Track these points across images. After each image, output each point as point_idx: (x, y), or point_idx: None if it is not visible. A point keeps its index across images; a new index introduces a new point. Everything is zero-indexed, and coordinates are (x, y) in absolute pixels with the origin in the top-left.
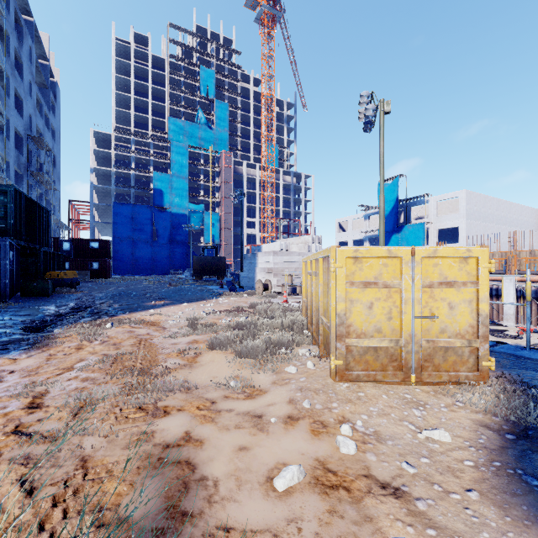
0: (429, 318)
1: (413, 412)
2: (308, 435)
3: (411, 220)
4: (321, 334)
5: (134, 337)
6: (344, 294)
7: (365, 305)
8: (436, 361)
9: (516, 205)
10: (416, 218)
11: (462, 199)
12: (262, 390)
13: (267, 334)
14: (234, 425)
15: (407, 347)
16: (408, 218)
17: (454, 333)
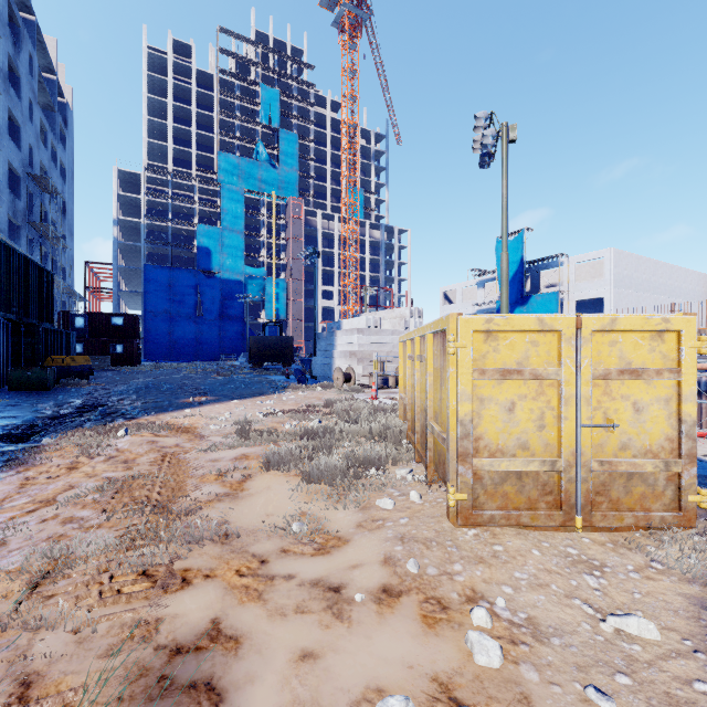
0: (603, 426)
1: (585, 580)
2: (418, 625)
3: (540, 289)
4: (430, 449)
5: (157, 450)
6: (470, 389)
7: (502, 406)
8: (614, 495)
9: (679, 269)
10: (547, 286)
11: (608, 261)
12: (341, 538)
13: (349, 445)
14: (294, 607)
15: (569, 472)
16: (536, 286)
17: (642, 450)
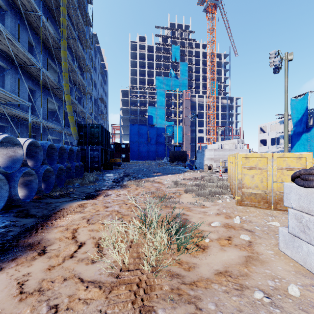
0: (280, 182)
1: (268, 217)
2: (224, 218)
3: None
4: (234, 189)
5: (154, 187)
6: (241, 171)
7: (250, 176)
8: None
9: None
10: None
11: None
12: (207, 207)
13: (210, 189)
14: (197, 213)
15: (269, 194)
16: None
17: None
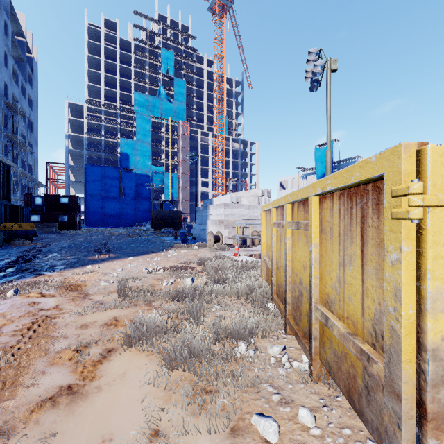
0: None
1: None
2: None
3: None
4: (316, 338)
5: (32, 314)
6: None
7: None
8: None
9: None
10: None
11: None
12: None
13: (217, 308)
14: None
15: None
16: None
17: None
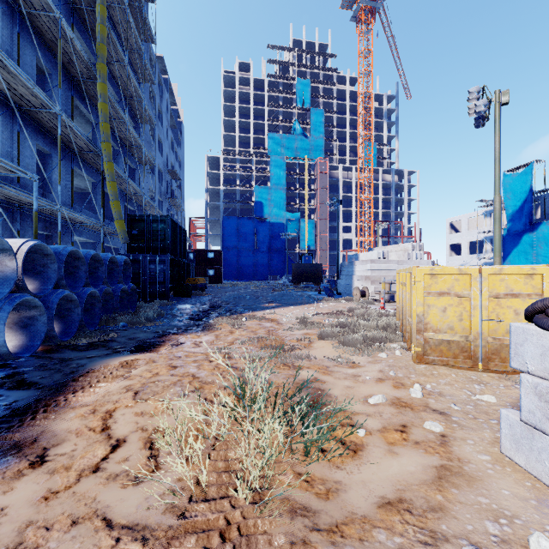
0: (494, 321)
1: (473, 386)
2: (391, 387)
3: None
4: (408, 332)
5: (264, 328)
6: (422, 301)
7: (439, 309)
8: (503, 355)
9: None
10: None
11: None
12: (360, 365)
13: (364, 332)
14: (343, 378)
15: (475, 342)
16: (547, 213)
17: None
